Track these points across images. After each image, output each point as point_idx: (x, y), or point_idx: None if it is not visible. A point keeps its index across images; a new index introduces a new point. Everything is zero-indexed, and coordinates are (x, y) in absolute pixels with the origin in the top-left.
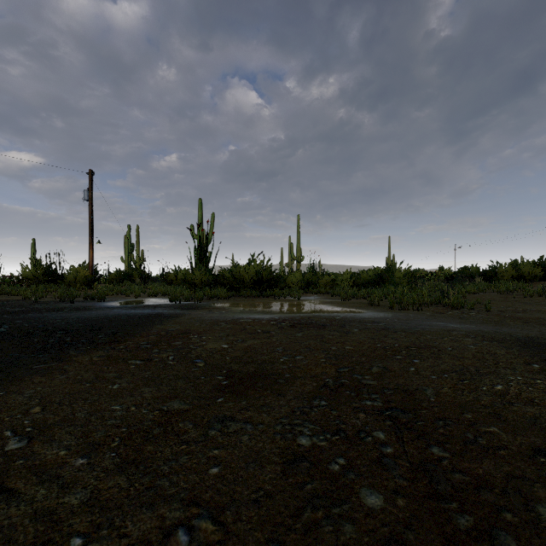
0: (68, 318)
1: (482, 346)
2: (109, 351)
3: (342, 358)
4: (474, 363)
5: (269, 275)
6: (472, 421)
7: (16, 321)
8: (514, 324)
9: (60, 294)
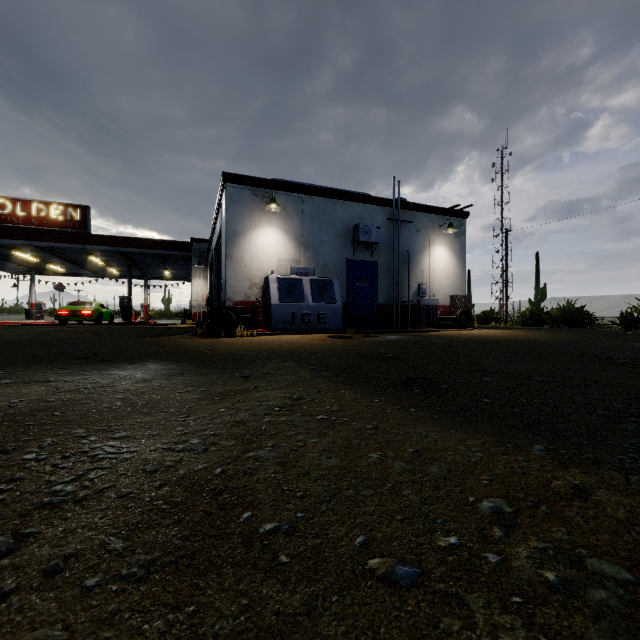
0: None
1: None
2: None
3: None
4: None
5: None
6: None
7: None
8: None
9: None
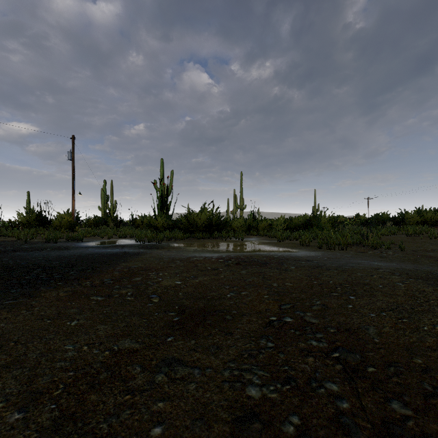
0: (48, 256)
1: (410, 284)
2: (76, 286)
3: (283, 295)
4: (407, 301)
5: (217, 220)
6: (423, 366)
7: (3, 259)
8: (429, 262)
9: (47, 236)
